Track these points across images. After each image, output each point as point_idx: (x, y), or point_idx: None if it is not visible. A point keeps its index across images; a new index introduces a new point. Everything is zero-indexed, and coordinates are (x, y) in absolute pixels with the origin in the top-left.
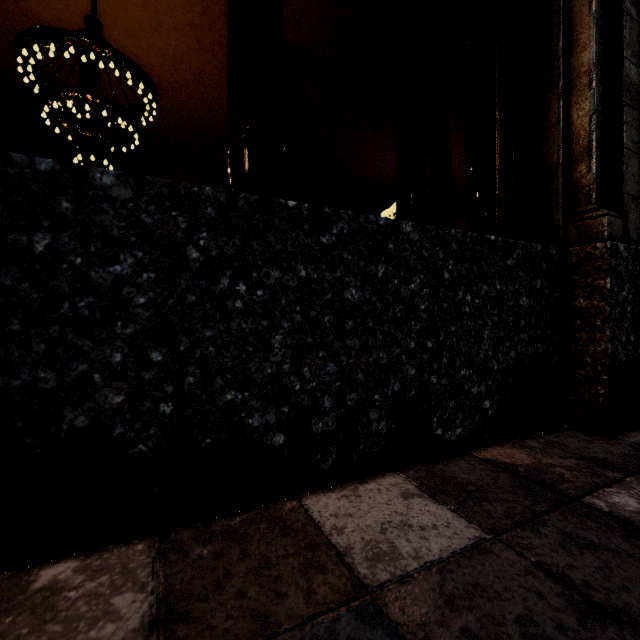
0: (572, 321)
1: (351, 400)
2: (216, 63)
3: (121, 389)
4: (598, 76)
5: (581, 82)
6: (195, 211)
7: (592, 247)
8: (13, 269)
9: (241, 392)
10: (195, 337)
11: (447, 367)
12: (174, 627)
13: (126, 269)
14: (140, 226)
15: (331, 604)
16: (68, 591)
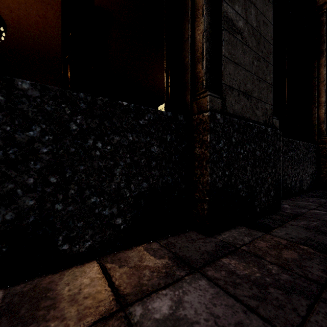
0: (194, 162)
1: None
2: (54, 12)
3: None
4: (208, 9)
5: (199, 12)
6: None
7: (202, 115)
8: None
9: None
10: None
11: (75, 197)
12: None
13: None
14: None
15: None
16: None
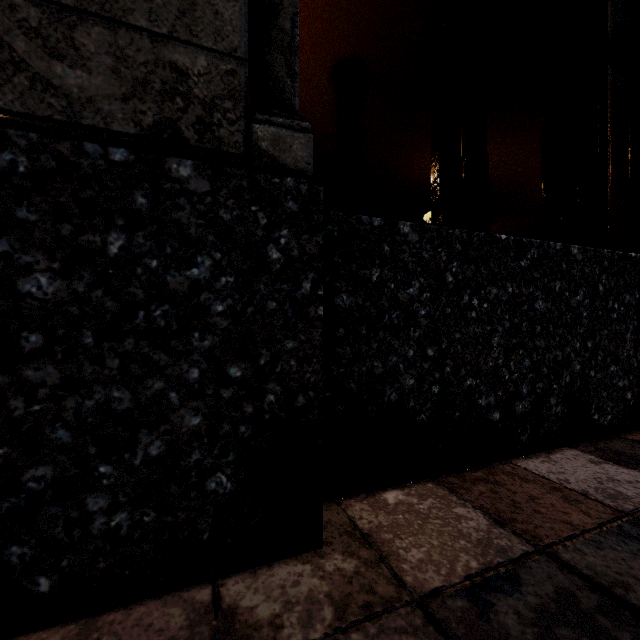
0: None
1: (539, 388)
2: None
3: (412, 375)
4: None
5: None
6: (450, 247)
7: None
8: (362, 293)
9: (475, 379)
10: (450, 339)
11: (601, 364)
12: (514, 524)
13: (415, 291)
14: (422, 260)
15: (607, 518)
16: (417, 505)
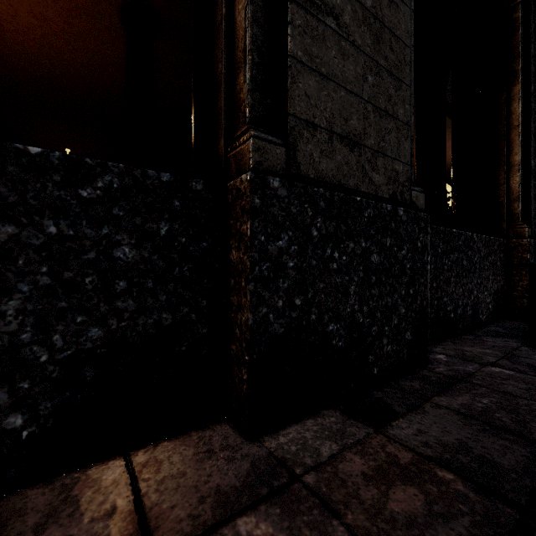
0: (229, 279)
1: None
2: (60, 9)
3: None
4: None
5: None
6: None
7: (240, 180)
8: None
9: None
10: None
11: None
12: None
13: None
14: None
15: None
16: None
